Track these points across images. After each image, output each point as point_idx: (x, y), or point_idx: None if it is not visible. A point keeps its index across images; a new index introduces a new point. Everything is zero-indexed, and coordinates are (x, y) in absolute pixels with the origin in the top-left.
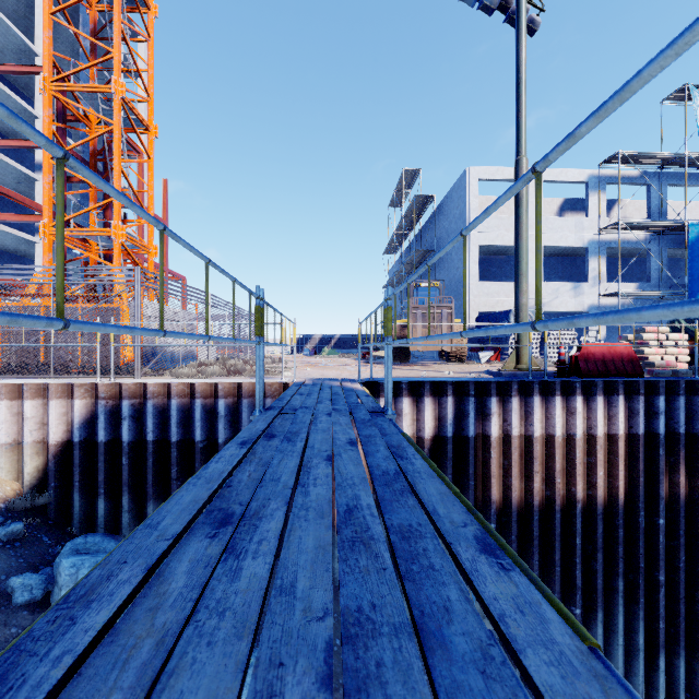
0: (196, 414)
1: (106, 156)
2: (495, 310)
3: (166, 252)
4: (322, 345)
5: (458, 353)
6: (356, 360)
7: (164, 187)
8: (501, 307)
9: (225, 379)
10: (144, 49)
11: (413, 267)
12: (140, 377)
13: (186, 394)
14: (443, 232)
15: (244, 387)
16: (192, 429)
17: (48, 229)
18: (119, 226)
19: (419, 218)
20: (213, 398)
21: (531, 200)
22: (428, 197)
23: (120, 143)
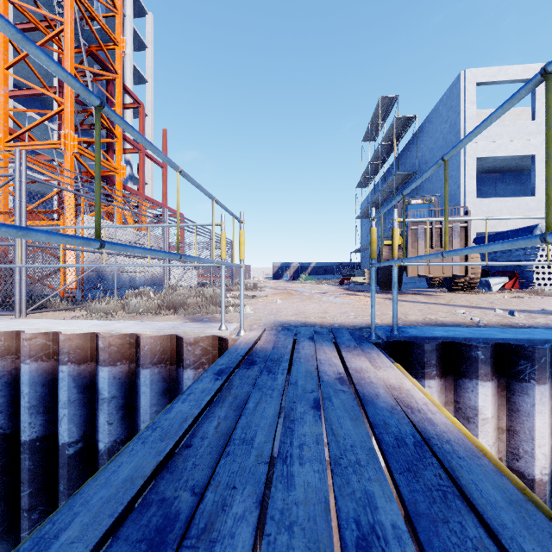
0: (60, 393)
1: (108, 105)
2: (496, 230)
3: (165, 192)
4: (300, 272)
5: (466, 279)
6: (335, 287)
7: (164, 136)
8: (504, 226)
9: (130, 324)
10: (151, 25)
11: (389, 194)
12: (25, 314)
13: (50, 353)
14: (426, 152)
15: (142, 345)
16: (57, 419)
17: (3, 145)
18: (70, 136)
19: (396, 145)
20: (95, 361)
21: (543, 101)
22: (409, 118)
23: (72, 44)
